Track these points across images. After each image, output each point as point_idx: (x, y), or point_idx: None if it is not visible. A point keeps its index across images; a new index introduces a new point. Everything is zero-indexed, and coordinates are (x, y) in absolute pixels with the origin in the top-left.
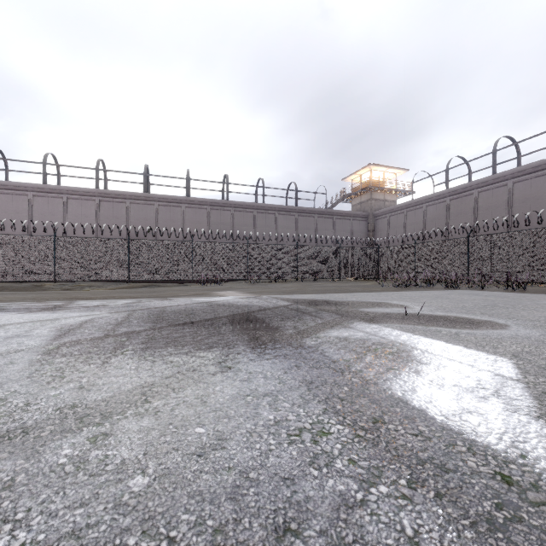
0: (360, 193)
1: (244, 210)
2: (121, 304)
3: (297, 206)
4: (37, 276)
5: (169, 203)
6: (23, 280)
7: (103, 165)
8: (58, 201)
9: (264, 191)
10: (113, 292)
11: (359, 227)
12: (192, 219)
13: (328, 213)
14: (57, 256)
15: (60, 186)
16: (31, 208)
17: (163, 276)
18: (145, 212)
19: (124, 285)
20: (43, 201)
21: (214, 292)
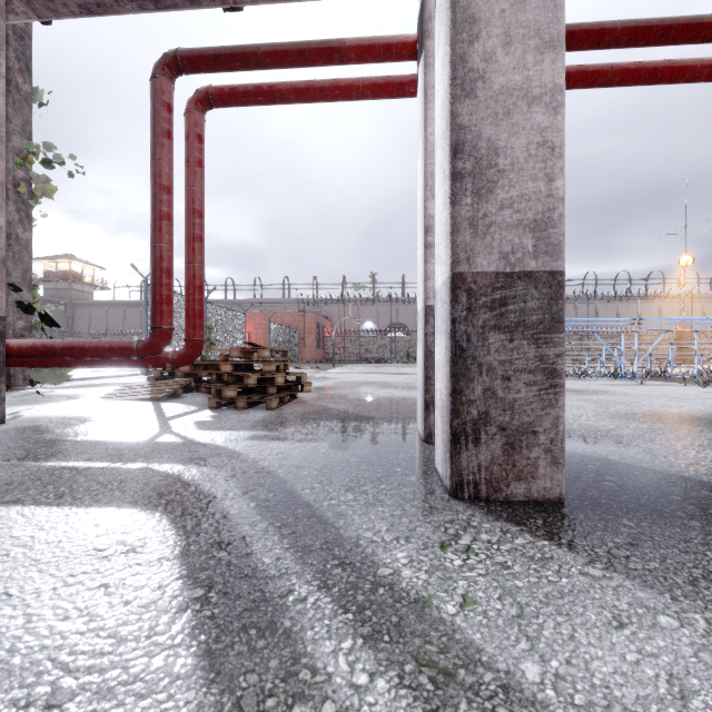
0: (58, 280)
1: None
2: None
3: None
4: None
5: None
6: None
7: None
8: None
9: None
10: None
11: (58, 313)
12: None
13: None
14: None
15: None
16: None
17: None
18: None
19: None
20: None
21: None
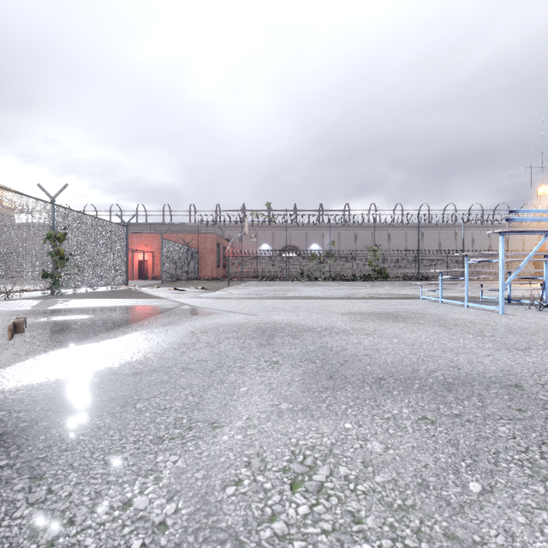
0: None
1: None
2: None
3: None
4: None
5: None
6: None
7: None
8: None
9: None
10: None
11: None
12: None
13: None
14: None
15: None
16: None
17: None
18: None
19: None
20: None
21: None
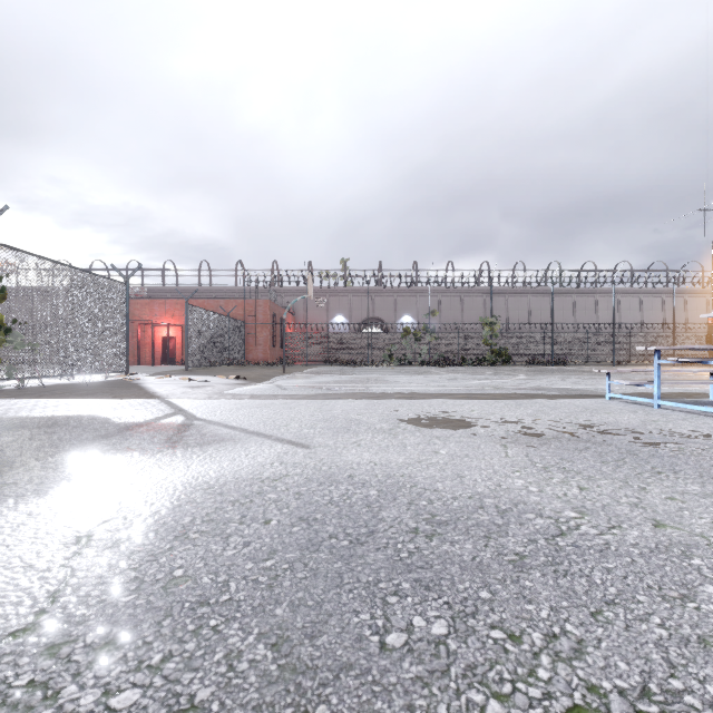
0: None
1: None
2: None
3: None
4: None
5: None
6: None
7: None
8: None
9: None
10: None
11: None
12: None
13: None
14: None
15: None
16: None
17: None
18: None
19: None
20: None
21: None
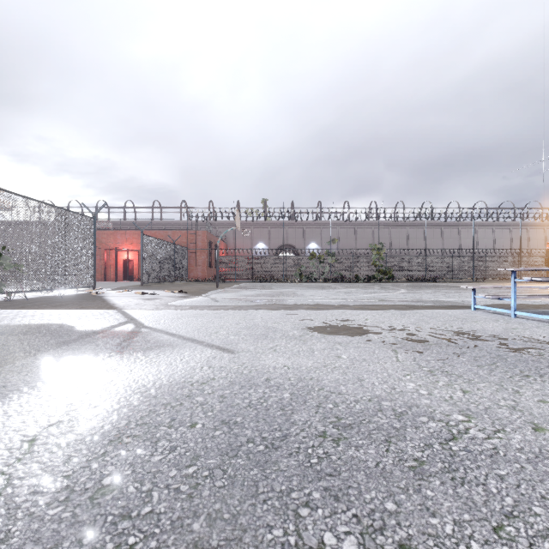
0: None
1: None
2: None
3: None
4: None
5: None
6: None
7: None
8: None
9: None
10: None
11: None
12: None
13: None
14: None
15: None
16: None
17: None
18: None
19: None
20: None
21: None
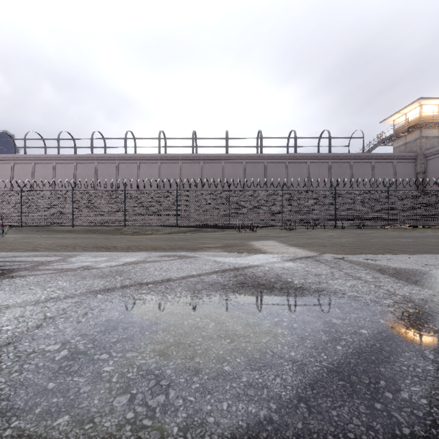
0: (405, 132)
1: (276, 161)
2: (113, 265)
3: (330, 153)
4: (113, 222)
5: (211, 160)
6: (105, 225)
7: (164, 135)
8: (134, 166)
9: (295, 142)
10: (150, 238)
11: (404, 169)
12: (230, 173)
13: (366, 157)
14: (126, 206)
15: (135, 154)
16: (118, 172)
17: (204, 222)
18: (193, 169)
19: (175, 229)
20: (125, 167)
21: (249, 242)
